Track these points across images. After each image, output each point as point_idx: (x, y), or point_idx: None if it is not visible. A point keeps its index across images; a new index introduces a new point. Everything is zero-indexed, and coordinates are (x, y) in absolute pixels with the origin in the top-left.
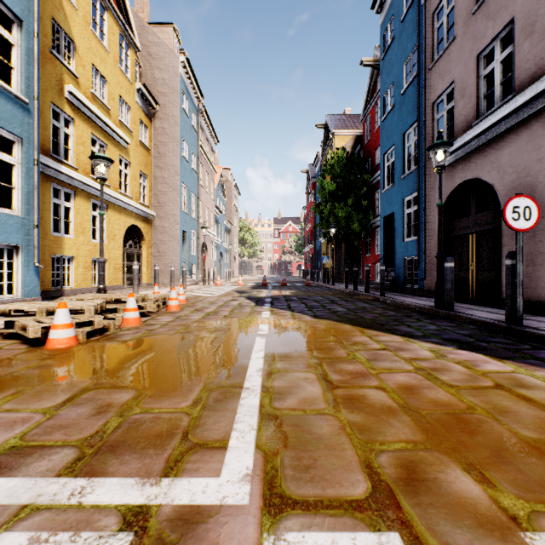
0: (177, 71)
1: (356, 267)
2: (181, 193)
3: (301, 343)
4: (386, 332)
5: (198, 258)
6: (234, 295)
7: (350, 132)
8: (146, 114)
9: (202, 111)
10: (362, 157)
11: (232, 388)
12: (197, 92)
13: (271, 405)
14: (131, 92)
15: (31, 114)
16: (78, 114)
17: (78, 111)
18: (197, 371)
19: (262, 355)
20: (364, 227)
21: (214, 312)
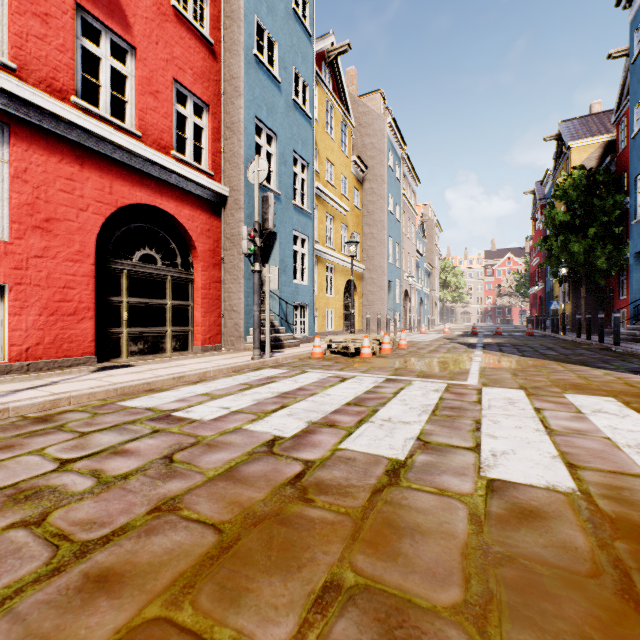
0: (384, 133)
1: (589, 314)
2: (387, 246)
3: (504, 365)
4: (580, 365)
5: (401, 306)
6: (444, 341)
7: (595, 139)
8: (357, 180)
9: (404, 160)
10: (612, 172)
11: (464, 372)
12: (400, 143)
13: (483, 376)
14: (348, 166)
15: (311, 220)
16: (319, 201)
17: (319, 199)
18: (443, 368)
19: (478, 367)
20: (615, 262)
21: (434, 350)
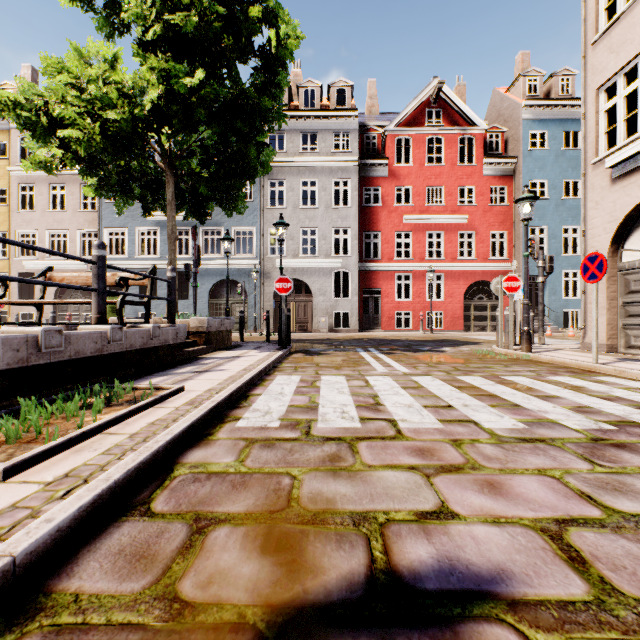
0: None
1: None
2: None
3: None
4: None
5: None
6: None
7: None
8: None
9: None
10: None
11: None
12: None
13: None
14: None
15: None
16: None
17: None
18: None
19: None
20: None
21: None
